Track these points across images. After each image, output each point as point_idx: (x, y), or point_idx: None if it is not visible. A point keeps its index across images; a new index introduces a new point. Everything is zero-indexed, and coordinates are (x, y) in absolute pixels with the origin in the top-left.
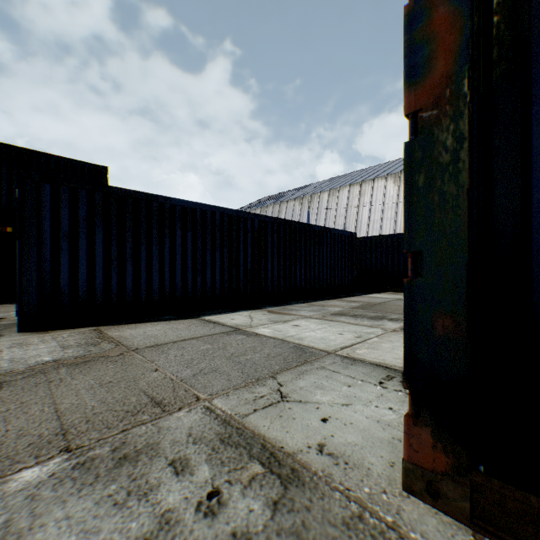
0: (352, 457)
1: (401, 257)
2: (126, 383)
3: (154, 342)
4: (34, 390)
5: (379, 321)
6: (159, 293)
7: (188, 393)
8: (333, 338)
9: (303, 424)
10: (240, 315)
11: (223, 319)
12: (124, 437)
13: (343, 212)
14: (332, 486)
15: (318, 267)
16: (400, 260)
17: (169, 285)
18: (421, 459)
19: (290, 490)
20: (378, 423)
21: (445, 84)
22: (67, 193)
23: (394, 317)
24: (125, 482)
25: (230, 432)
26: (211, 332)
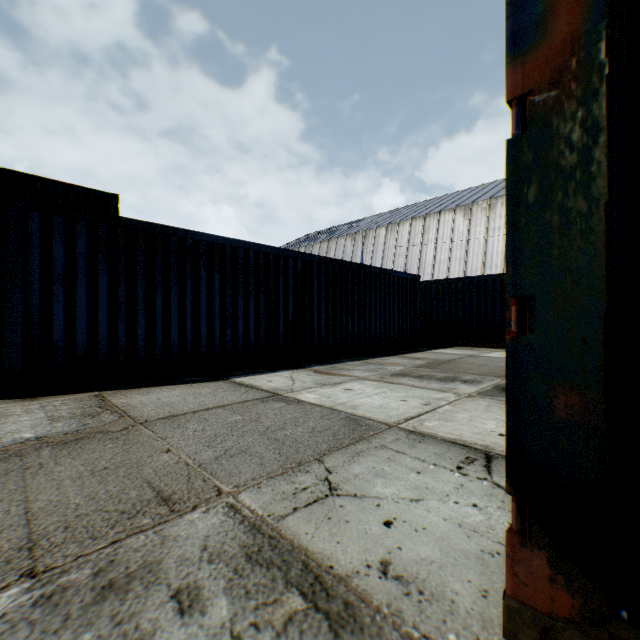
0: (428, 583)
1: (473, 305)
2: (126, 470)
3: (170, 411)
4: (2, 480)
5: (450, 383)
6: (178, 349)
7: (207, 484)
8: (395, 406)
9: (359, 530)
10: (280, 376)
11: (258, 381)
12: (113, 552)
13: (404, 251)
14: (403, 631)
15: (374, 316)
16: (472, 308)
17: (191, 339)
18: (532, 596)
19: (343, 639)
20: (460, 527)
21: (569, 52)
22: (61, 224)
23: (468, 378)
24: (105, 627)
25: (260, 543)
26: (242, 399)
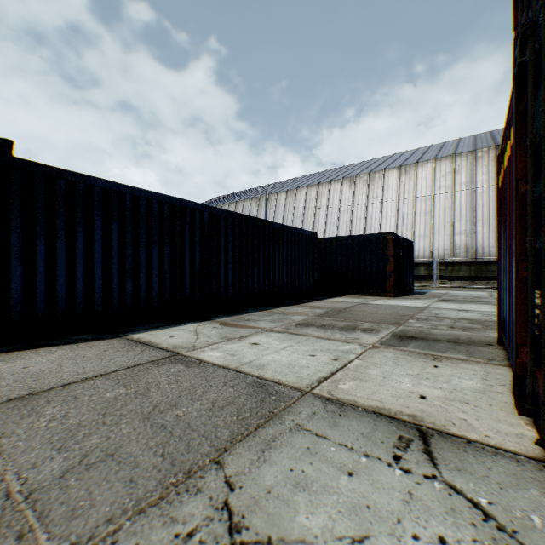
0: None
1: (361, 259)
2: None
3: (31, 387)
4: None
5: (352, 332)
6: (67, 304)
7: None
8: (305, 364)
9: None
10: (184, 329)
11: (158, 337)
12: None
13: (301, 213)
14: None
15: (278, 269)
16: (360, 262)
17: (83, 293)
18: None
19: None
20: None
21: None
22: None
23: (367, 327)
24: None
25: None
26: (134, 362)
